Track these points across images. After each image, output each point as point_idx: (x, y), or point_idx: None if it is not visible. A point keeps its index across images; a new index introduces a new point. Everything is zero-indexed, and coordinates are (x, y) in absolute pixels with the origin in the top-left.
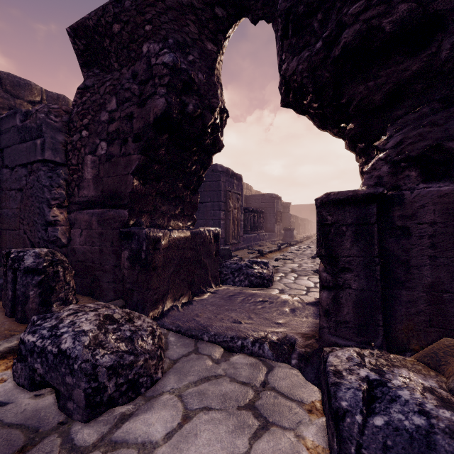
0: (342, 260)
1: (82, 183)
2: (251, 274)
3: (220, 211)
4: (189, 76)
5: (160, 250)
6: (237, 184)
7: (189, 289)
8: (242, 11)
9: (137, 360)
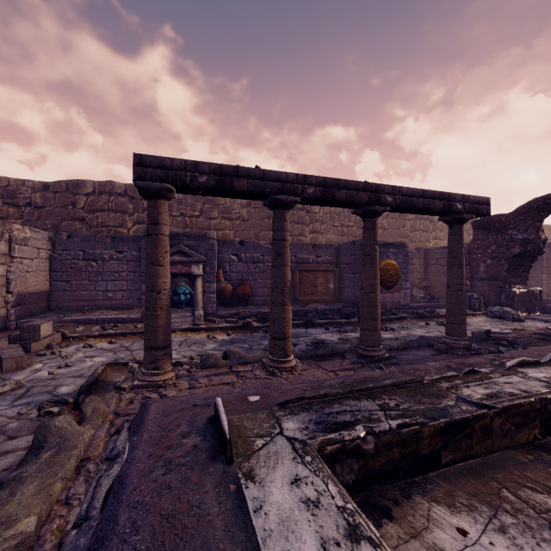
0: None
1: (478, 272)
2: None
3: (542, 274)
4: (528, 239)
5: (516, 295)
6: None
7: (526, 311)
8: None
9: (520, 315)
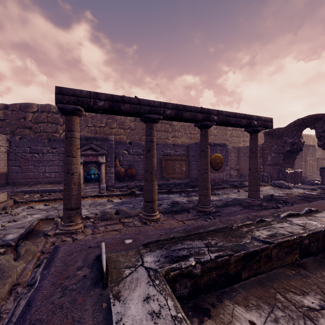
0: (323, 176)
1: (267, 161)
2: (313, 182)
3: (302, 161)
4: (294, 142)
5: (287, 174)
6: (311, 149)
7: (293, 183)
8: (307, 127)
9: (290, 185)
